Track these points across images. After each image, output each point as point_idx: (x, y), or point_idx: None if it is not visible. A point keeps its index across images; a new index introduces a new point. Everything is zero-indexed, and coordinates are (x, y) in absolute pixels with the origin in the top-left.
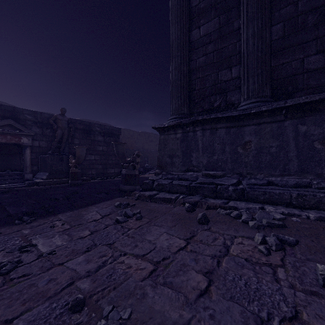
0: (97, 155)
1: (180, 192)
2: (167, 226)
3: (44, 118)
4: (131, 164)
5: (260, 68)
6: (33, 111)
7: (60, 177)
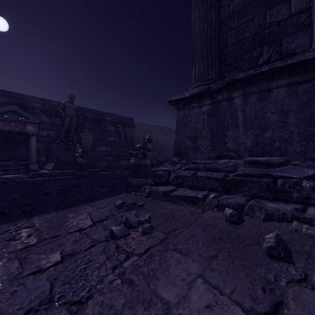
0: (108, 146)
1: (209, 188)
2: (201, 257)
3: (53, 106)
4: (141, 152)
5: None
6: (41, 99)
7: (66, 168)
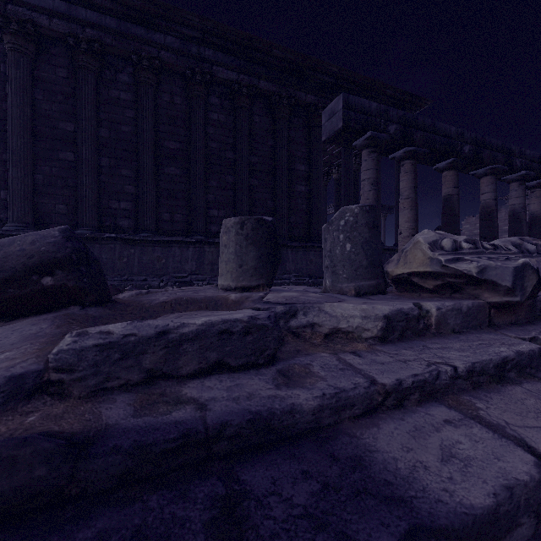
0: None
1: None
2: None
3: None
4: None
5: (24, 203)
6: None
7: None
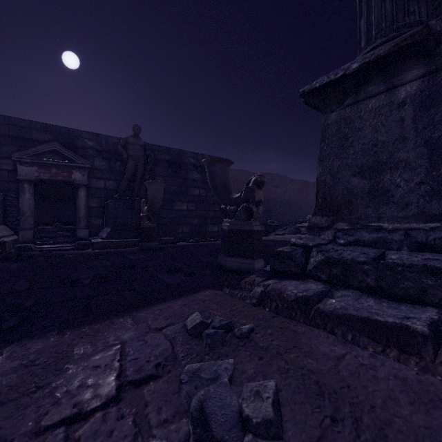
0: (191, 203)
1: (441, 302)
2: None
3: (111, 144)
4: (242, 207)
5: None
6: (96, 135)
7: (127, 236)
